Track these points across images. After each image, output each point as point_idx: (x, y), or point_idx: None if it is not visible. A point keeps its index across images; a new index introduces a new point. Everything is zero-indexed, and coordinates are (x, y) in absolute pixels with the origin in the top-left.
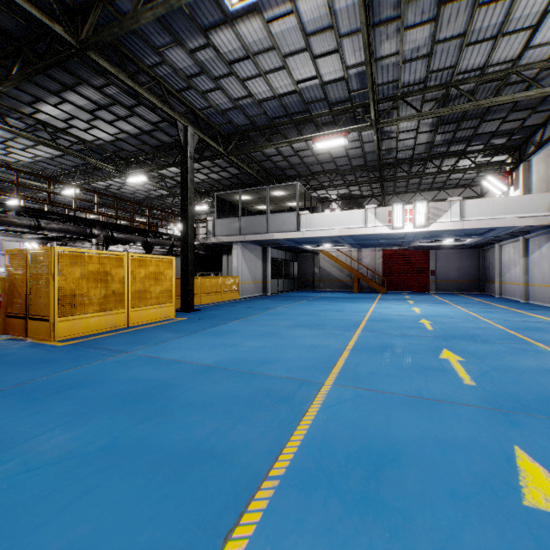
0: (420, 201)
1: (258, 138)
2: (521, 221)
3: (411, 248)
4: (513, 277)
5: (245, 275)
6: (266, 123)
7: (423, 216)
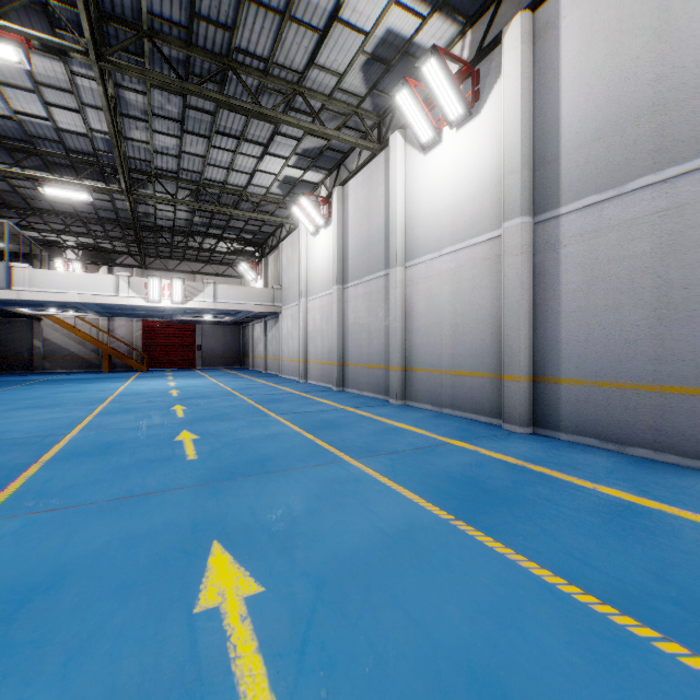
0: (177, 279)
1: None
2: (256, 308)
3: (176, 321)
4: (260, 352)
5: None
6: None
7: (180, 293)
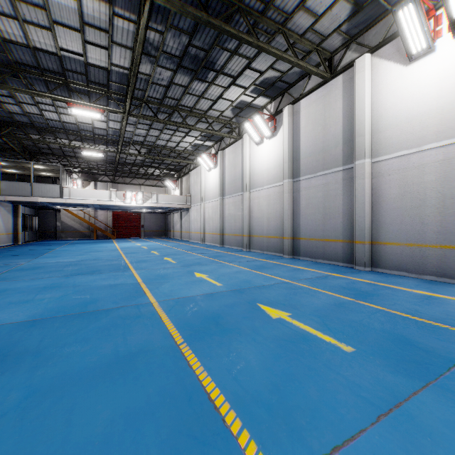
0: (140, 192)
1: (30, 130)
2: (178, 206)
3: (131, 212)
4: (177, 228)
5: (2, 228)
6: (44, 126)
7: (141, 199)
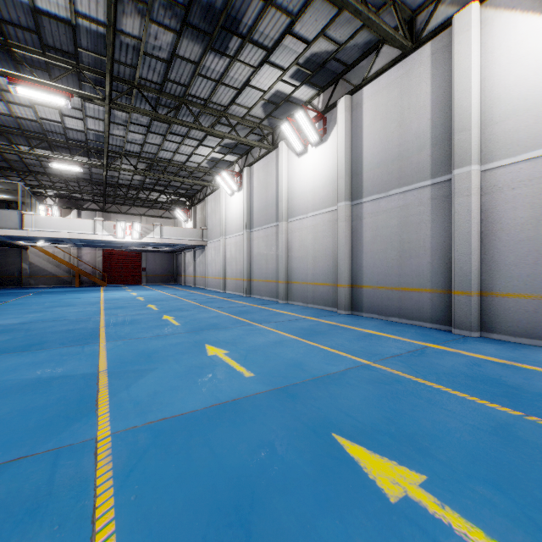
0: (137, 223)
1: None
2: (190, 242)
3: (128, 250)
4: (190, 272)
5: None
6: None
7: (138, 232)
